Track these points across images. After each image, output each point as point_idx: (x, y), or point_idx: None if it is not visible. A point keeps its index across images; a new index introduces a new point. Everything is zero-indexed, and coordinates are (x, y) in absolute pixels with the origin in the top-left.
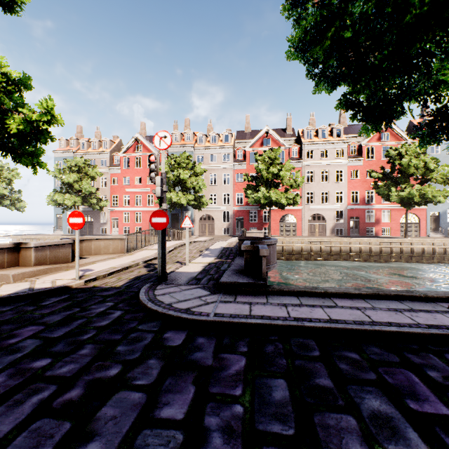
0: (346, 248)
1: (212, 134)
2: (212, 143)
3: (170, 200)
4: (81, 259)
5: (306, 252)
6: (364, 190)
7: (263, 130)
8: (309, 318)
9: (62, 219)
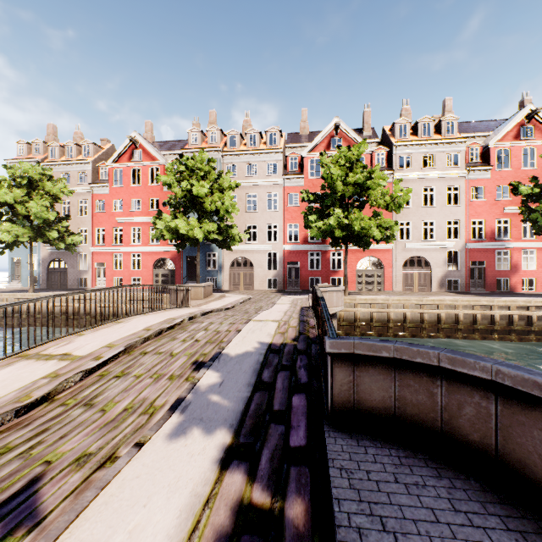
0: (484, 315)
1: (251, 132)
2: (251, 146)
3: (175, 233)
4: None
5: (414, 324)
6: (493, 218)
7: (330, 125)
8: None
9: (21, 265)
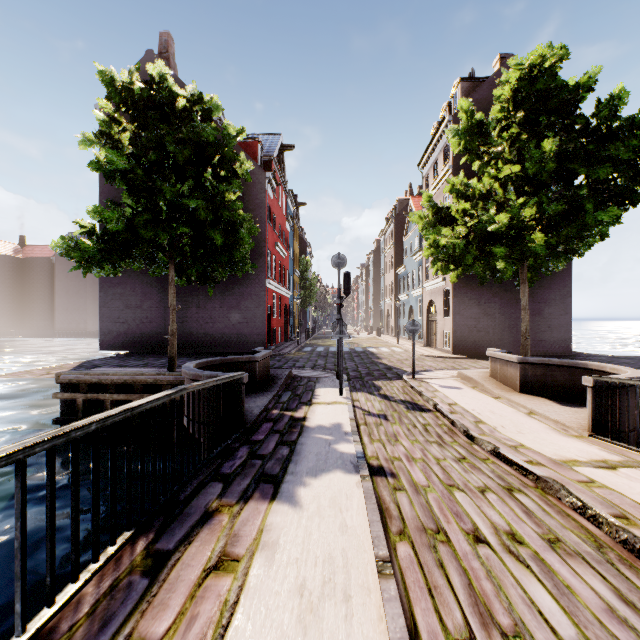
0: None
1: None
2: None
3: None
4: (545, 399)
5: None
6: None
7: None
8: None
9: None
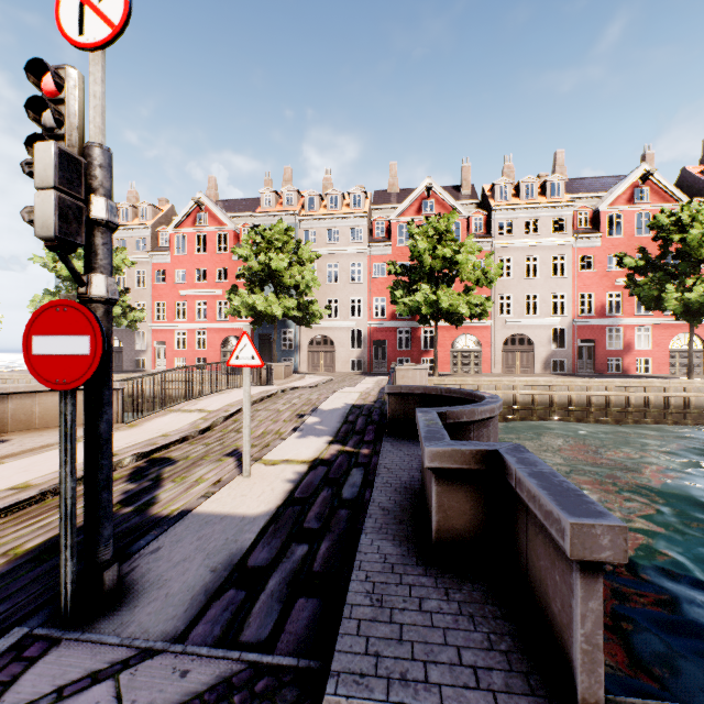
0: (580, 397)
1: (332, 193)
2: (332, 209)
3: (252, 309)
4: None
5: (506, 406)
6: (603, 291)
7: (422, 186)
8: None
9: None
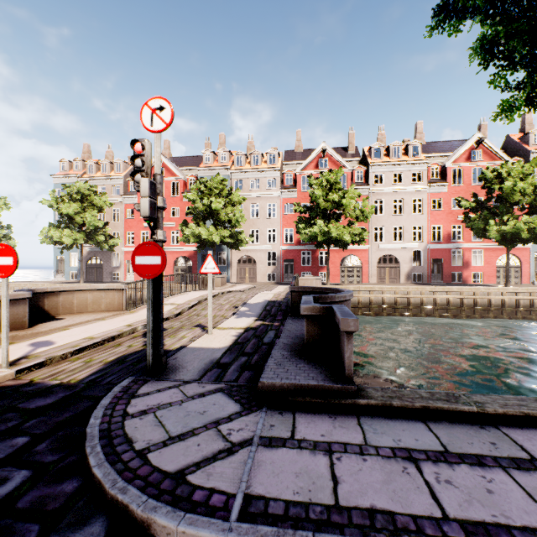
0: (429, 299)
1: (254, 153)
2: (254, 165)
3: (198, 237)
4: (49, 322)
5: (377, 305)
6: (449, 224)
7: (319, 148)
8: (506, 530)
9: (64, 262)
